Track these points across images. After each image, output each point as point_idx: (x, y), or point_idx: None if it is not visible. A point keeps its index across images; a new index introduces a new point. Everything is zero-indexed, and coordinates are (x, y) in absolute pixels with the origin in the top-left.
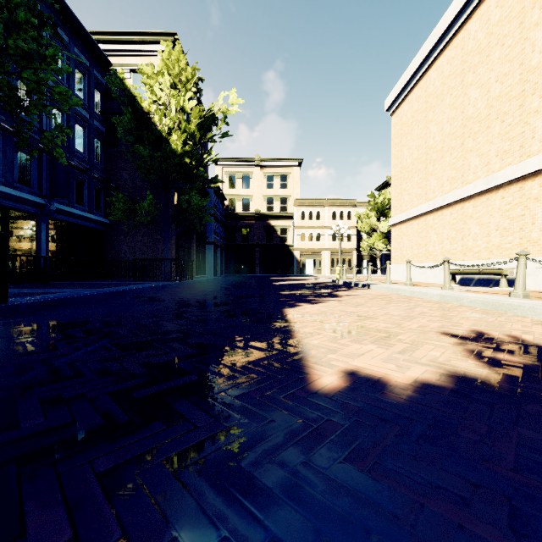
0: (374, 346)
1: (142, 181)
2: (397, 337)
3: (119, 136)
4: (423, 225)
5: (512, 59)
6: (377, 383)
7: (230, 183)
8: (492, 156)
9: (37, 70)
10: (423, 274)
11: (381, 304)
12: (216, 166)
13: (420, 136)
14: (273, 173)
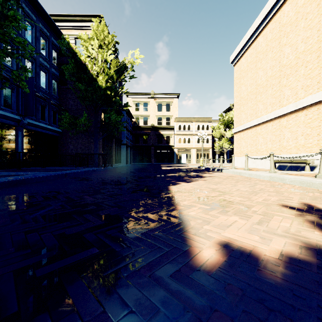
0: (237, 217)
1: (82, 106)
2: (251, 209)
3: (66, 77)
4: (254, 133)
5: (312, 27)
6: (250, 257)
7: (136, 108)
8: (299, 89)
9: (3, 26)
10: (254, 163)
11: (232, 182)
12: (127, 98)
13: (252, 78)
14: (161, 102)
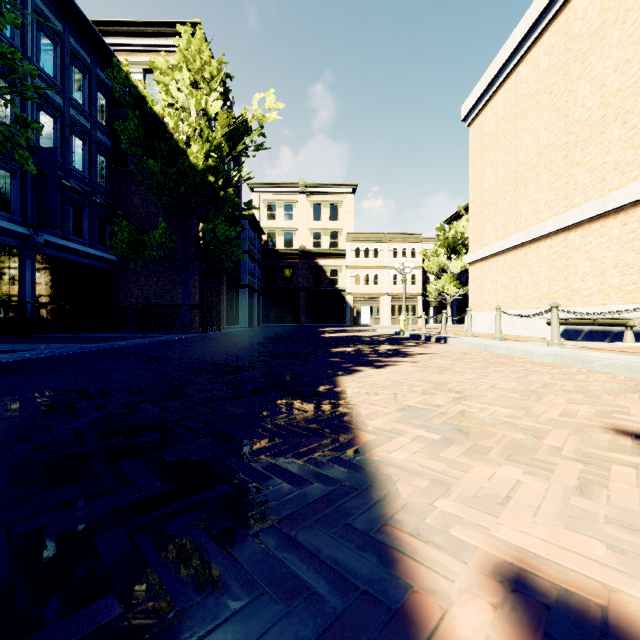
0: (518, 470)
1: (158, 208)
2: (544, 442)
3: (124, 147)
4: (512, 262)
5: (638, 40)
6: None
7: (269, 213)
8: (608, 170)
9: None
10: (511, 325)
11: (475, 368)
12: (252, 193)
13: (507, 150)
14: (321, 201)
